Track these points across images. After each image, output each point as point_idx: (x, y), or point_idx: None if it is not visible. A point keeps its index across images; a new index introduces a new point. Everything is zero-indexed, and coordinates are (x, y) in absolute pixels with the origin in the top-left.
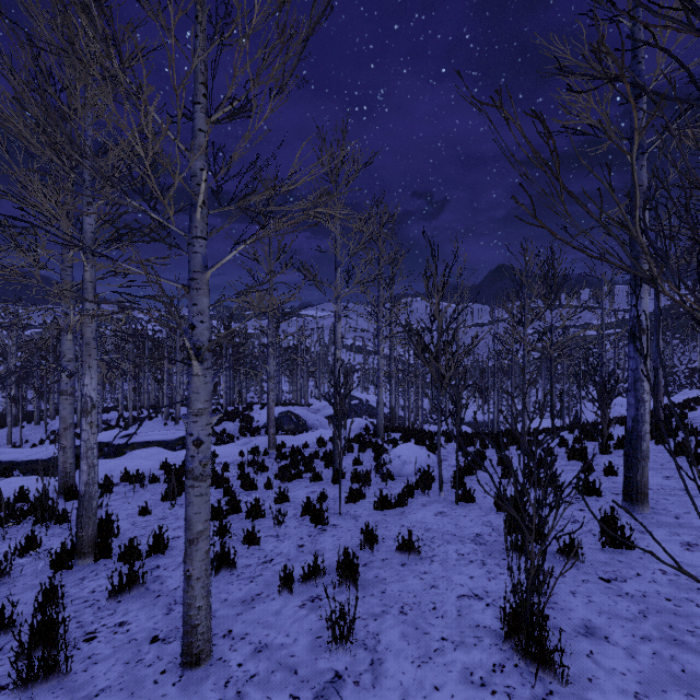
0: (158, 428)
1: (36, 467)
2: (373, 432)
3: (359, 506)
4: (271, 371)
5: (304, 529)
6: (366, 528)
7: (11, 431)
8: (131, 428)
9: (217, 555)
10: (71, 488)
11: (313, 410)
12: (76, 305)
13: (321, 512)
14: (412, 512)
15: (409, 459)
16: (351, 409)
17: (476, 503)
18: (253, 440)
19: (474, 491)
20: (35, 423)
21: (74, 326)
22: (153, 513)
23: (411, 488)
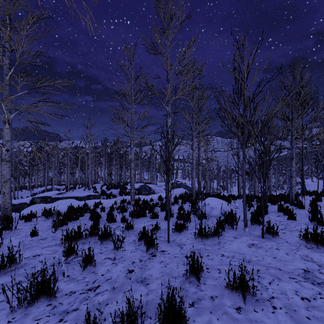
0: (80, 191)
1: (12, 208)
2: (189, 194)
3: (183, 236)
4: (132, 157)
5: (137, 254)
6: (192, 259)
7: (14, 192)
8: (68, 192)
9: (30, 284)
10: (6, 217)
11: (158, 186)
12: (4, 103)
13: (152, 240)
14: (227, 243)
15: (215, 206)
16: (177, 186)
17: (280, 238)
18: (124, 197)
19: (277, 228)
20: (27, 189)
21: (11, 121)
22: (41, 235)
23: (222, 224)
